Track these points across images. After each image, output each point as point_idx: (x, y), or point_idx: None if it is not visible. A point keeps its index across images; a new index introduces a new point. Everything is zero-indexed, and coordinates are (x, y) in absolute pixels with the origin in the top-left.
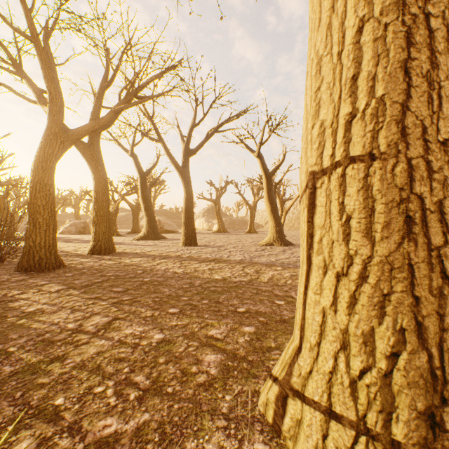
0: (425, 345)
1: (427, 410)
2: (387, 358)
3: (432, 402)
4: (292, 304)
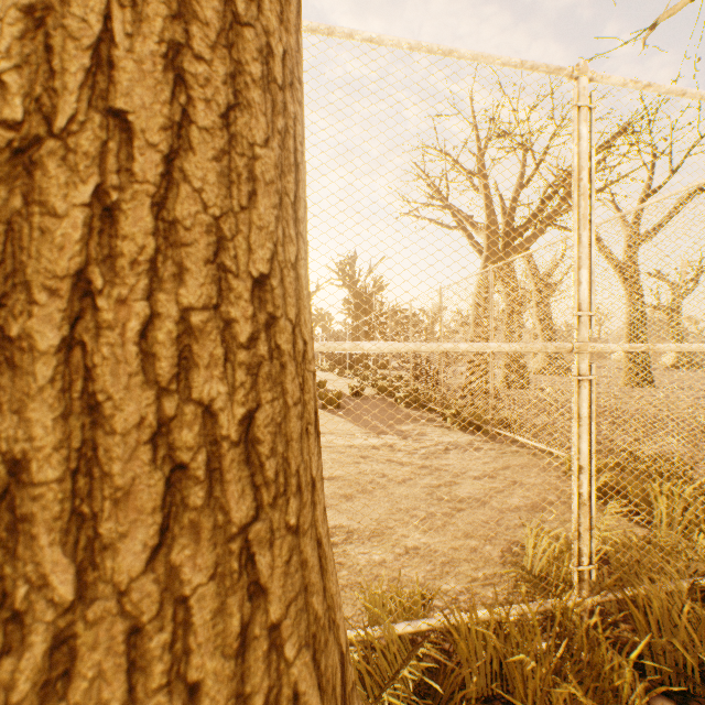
0: None
1: None
2: None
3: None
4: None
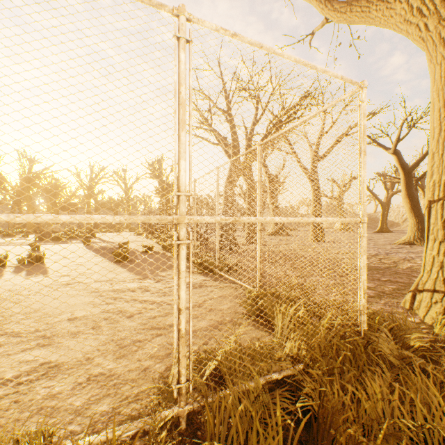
0: None
1: None
2: None
3: None
4: None
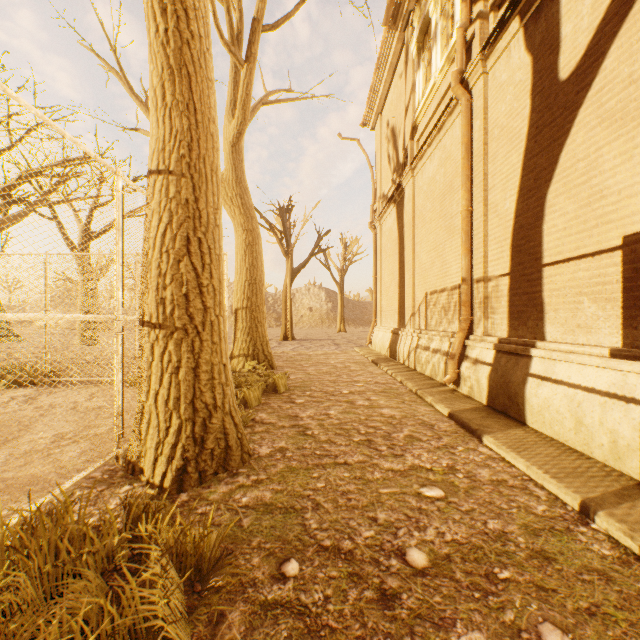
0: (254, 340)
1: (254, 349)
2: (249, 343)
3: (255, 348)
4: None
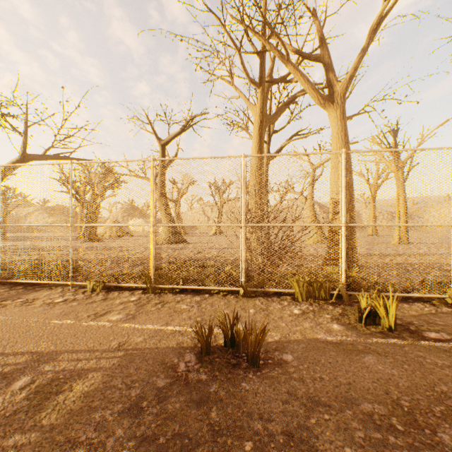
0: None
1: None
2: None
3: None
4: None
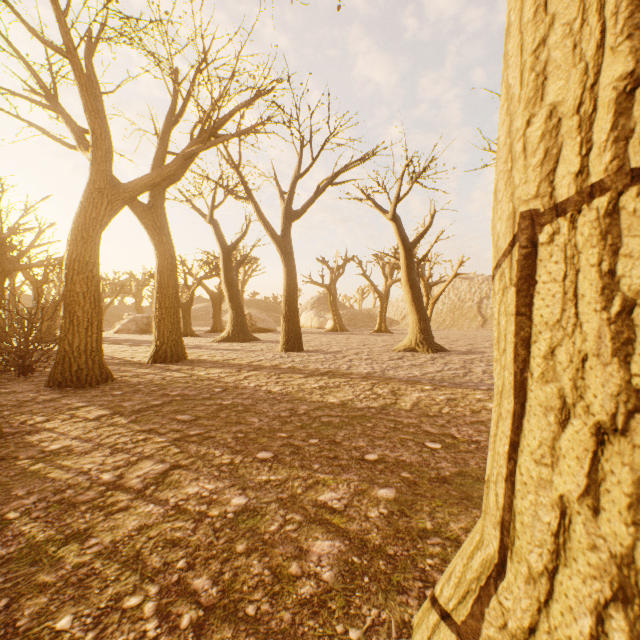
0: None
1: None
2: None
3: None
4: (454, 450)
